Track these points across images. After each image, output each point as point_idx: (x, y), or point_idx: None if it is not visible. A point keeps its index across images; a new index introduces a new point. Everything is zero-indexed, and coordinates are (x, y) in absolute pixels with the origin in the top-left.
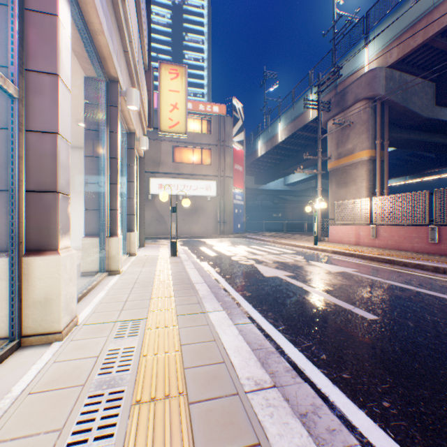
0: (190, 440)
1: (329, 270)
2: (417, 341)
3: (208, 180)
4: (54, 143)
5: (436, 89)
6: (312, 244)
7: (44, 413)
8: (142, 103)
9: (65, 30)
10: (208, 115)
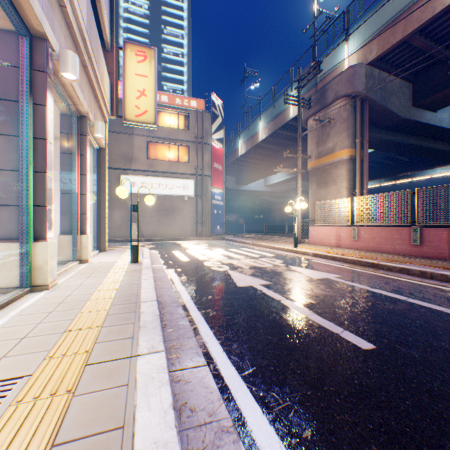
0: None
1: (310, 277)
2: (434, 388)
3: (185, 179)
4: None
5: (413, 90)
6: (292, 247)
7: None
8: (98, 83)
9: None
10: (185, 110)
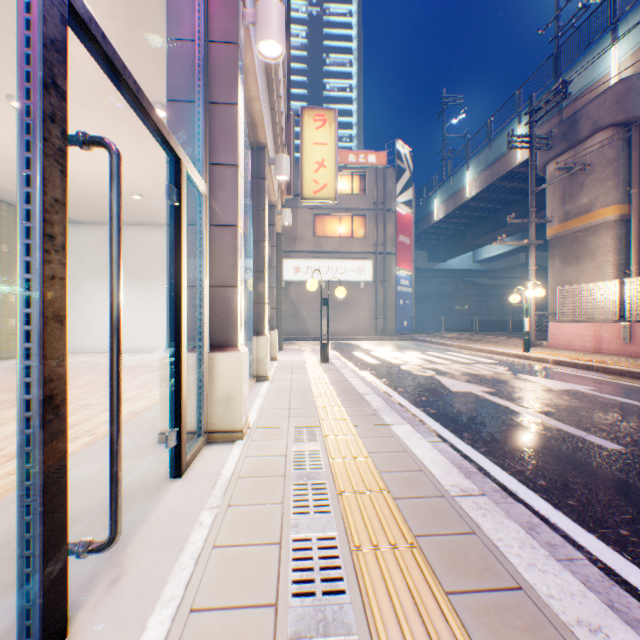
0: (403, 522)
1: (549, 387)
2: None
3: (361, 259)
4: (234, 236)
5: None
6: (521, 351)
7: (260, 491)
8: None
9: (241, 116)
10: (361, 168)
